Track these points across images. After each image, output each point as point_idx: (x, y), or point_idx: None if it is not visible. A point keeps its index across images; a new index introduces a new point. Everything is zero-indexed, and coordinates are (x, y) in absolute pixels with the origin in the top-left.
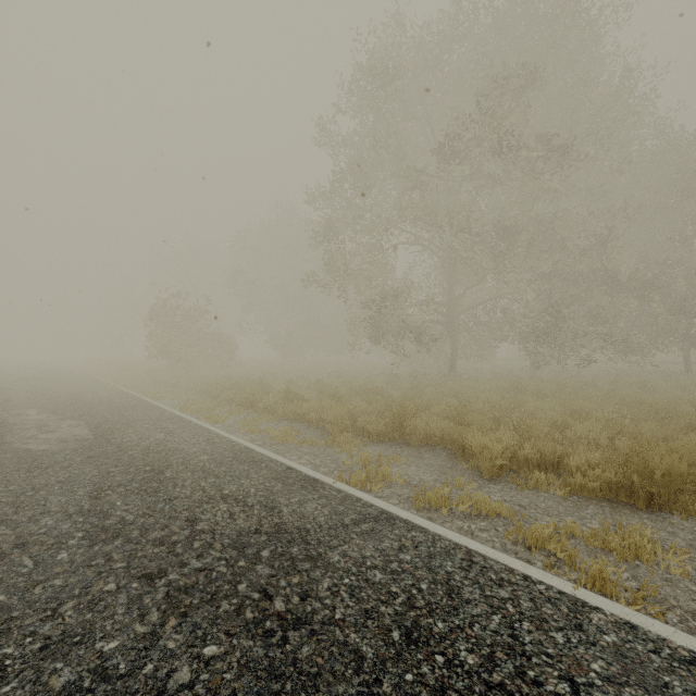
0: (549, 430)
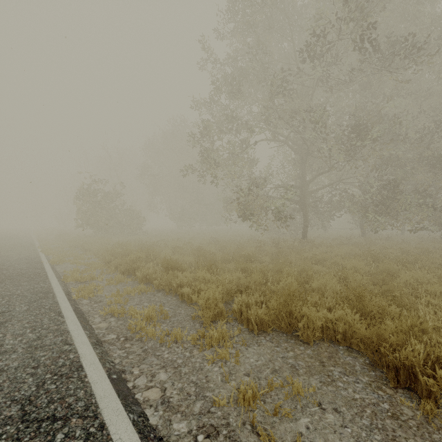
0: None
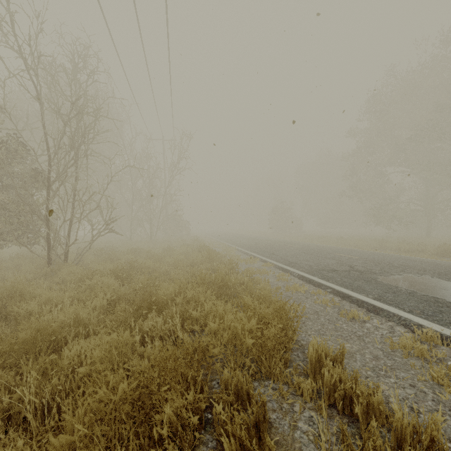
0: (430, 245)
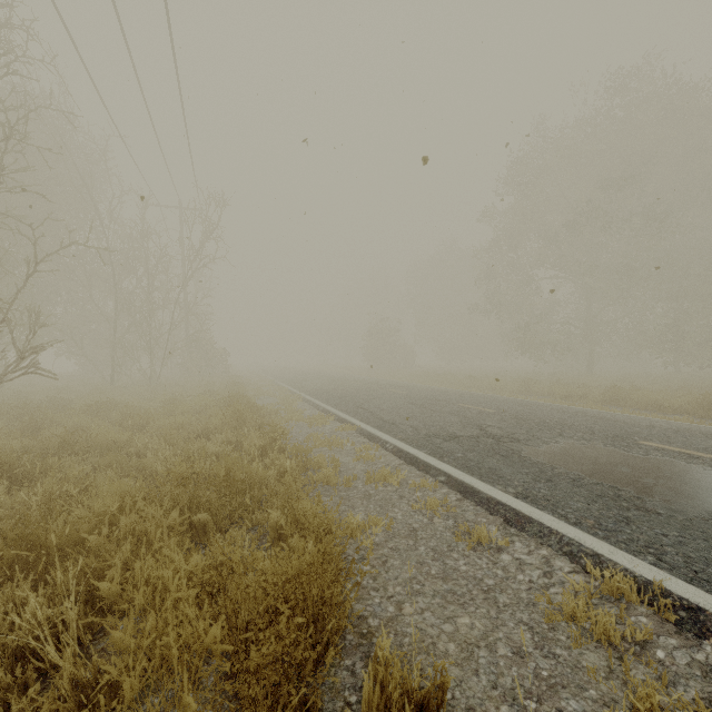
0: (595, 387)
